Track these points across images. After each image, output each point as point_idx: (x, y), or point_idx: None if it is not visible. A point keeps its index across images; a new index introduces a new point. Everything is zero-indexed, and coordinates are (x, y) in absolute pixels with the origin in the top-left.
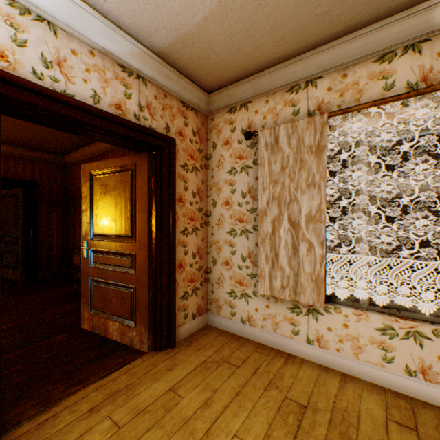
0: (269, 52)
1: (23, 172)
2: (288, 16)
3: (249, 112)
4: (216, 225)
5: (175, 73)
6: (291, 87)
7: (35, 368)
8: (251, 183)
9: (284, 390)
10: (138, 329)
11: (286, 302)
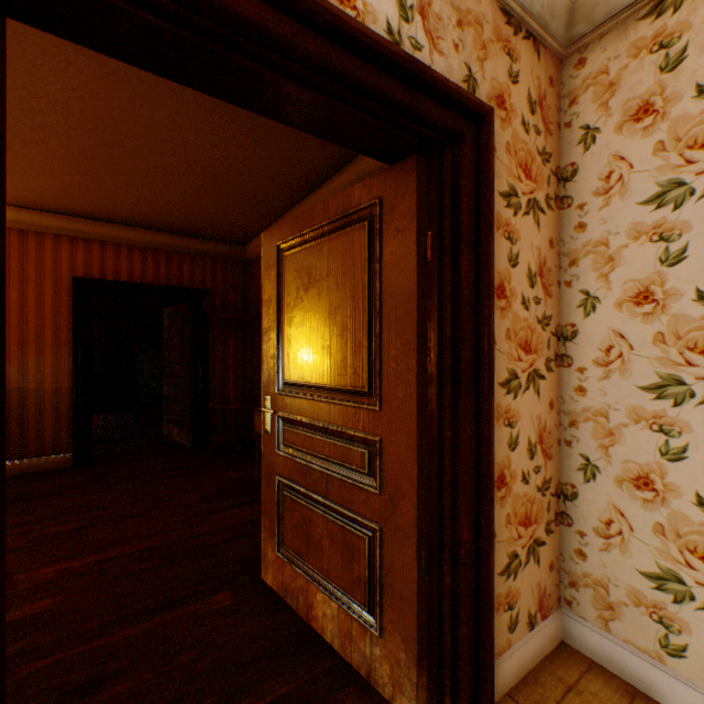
0: None
1: (190, 275)
2: None
3: None
4: (594, 366)
5: None
6: None
7: (157, 702)
8: None
9: None
10: (386, 646)
11: None
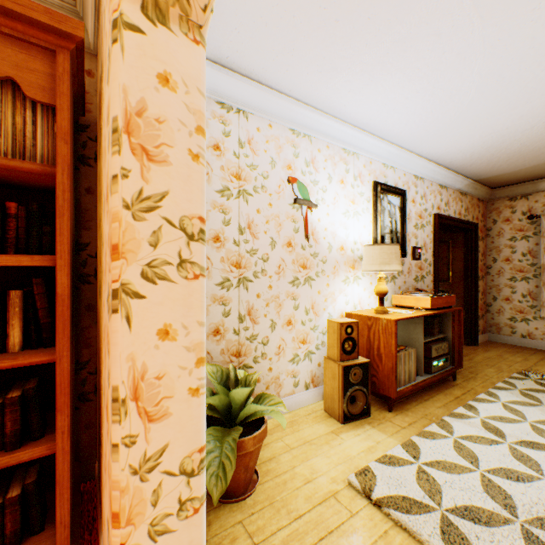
0: None
1: None
2: None
3: (528, 201)
4: (495, 275)
5: (479, 186)
6: None
7: None
8: (530, 247)
9: None
10: None
11: None
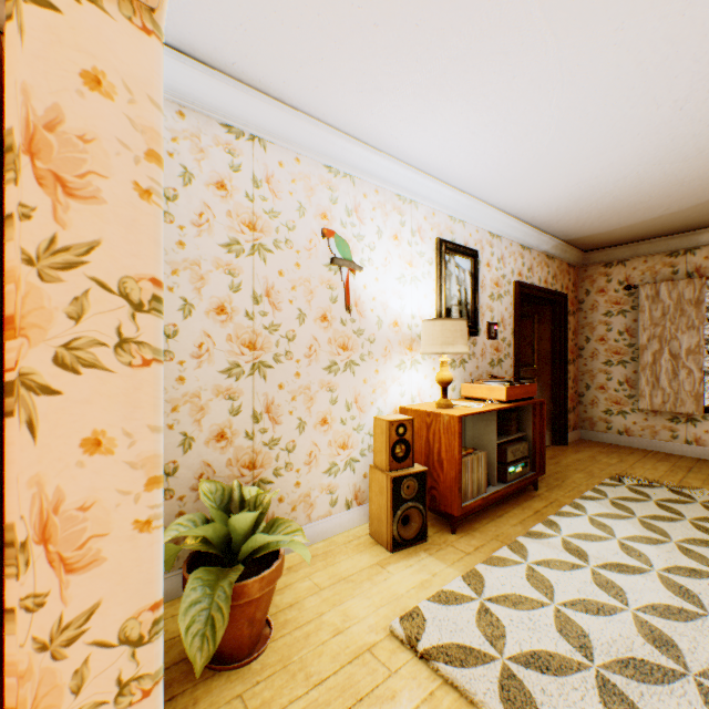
0: (653, 234)
1: None
2: (676, 224)
3: (625, 268)
4: (588, 357)
5: (569, 248)
6: (669, 253)
7: None
8: (627, 324)
9: (672, 462)
10: None
11: (664, 415)
